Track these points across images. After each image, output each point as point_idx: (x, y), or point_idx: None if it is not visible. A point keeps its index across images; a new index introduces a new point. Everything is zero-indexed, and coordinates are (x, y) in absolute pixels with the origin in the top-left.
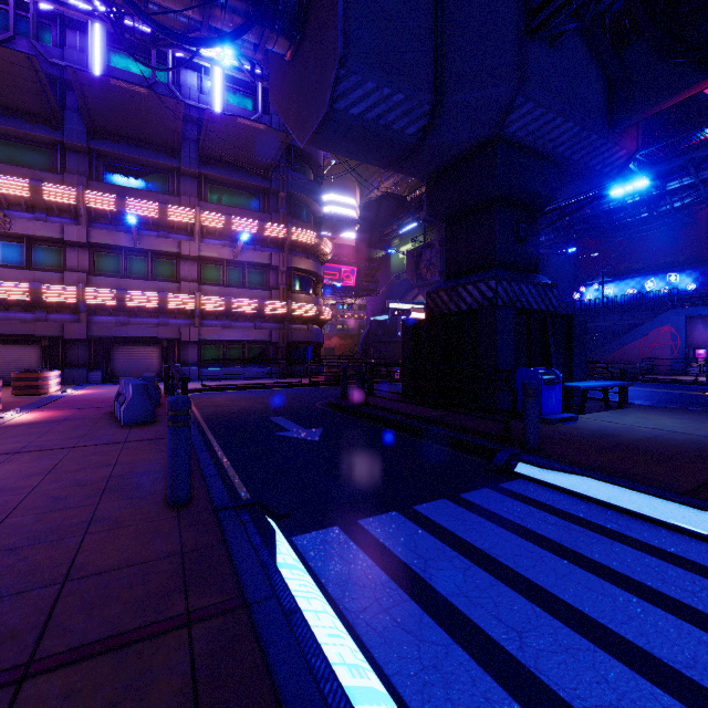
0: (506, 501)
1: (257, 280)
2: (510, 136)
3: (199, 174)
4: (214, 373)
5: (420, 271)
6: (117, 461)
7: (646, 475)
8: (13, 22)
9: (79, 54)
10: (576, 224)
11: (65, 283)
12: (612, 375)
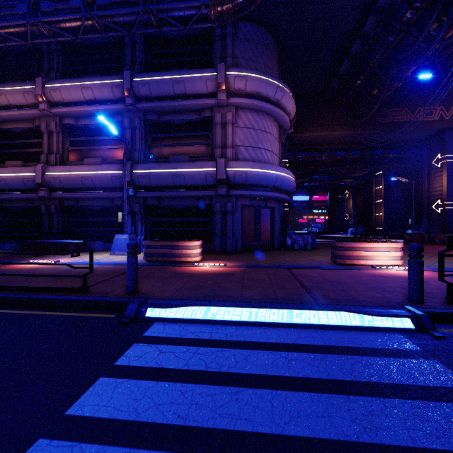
0: None
1: None
2: None
3: None
4: None
5: None
6: None
7: None
8: None
9: None
10: None
11: None
12: None
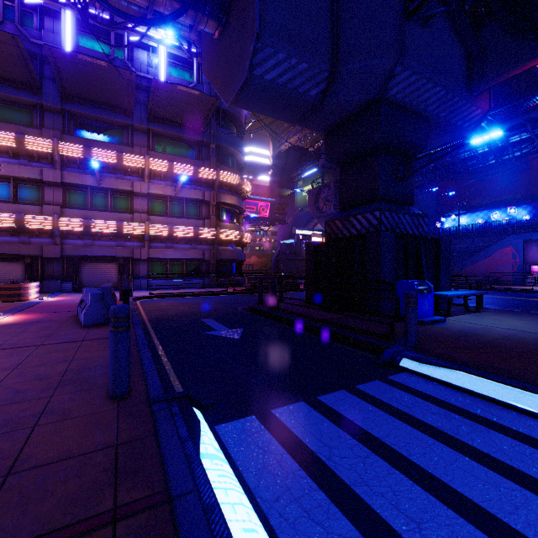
0: (394, 392)
1: (193, 212)
2: (391, 97)
3: (148, 129)
4: (159, 284)
5: (319, 205)
6: (74, 358)
7: (509, 369)
8: (2, 10)
9: (54, 36)
10: (439, 169)
11: (43, 214)
12: (470, 286)
